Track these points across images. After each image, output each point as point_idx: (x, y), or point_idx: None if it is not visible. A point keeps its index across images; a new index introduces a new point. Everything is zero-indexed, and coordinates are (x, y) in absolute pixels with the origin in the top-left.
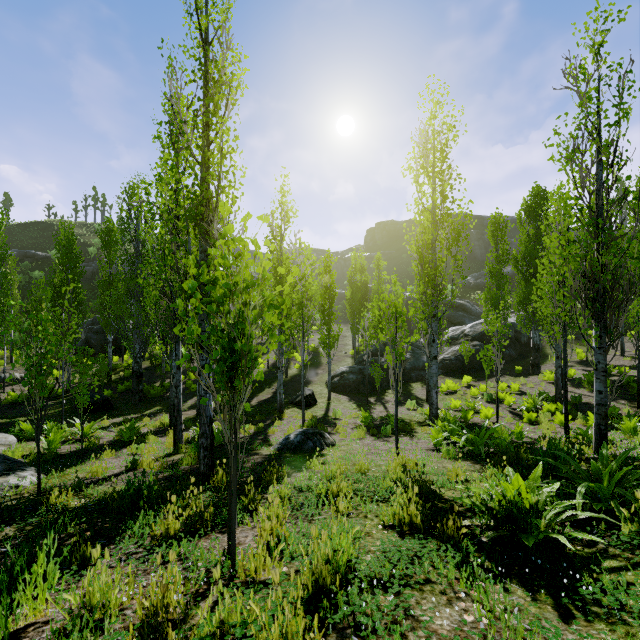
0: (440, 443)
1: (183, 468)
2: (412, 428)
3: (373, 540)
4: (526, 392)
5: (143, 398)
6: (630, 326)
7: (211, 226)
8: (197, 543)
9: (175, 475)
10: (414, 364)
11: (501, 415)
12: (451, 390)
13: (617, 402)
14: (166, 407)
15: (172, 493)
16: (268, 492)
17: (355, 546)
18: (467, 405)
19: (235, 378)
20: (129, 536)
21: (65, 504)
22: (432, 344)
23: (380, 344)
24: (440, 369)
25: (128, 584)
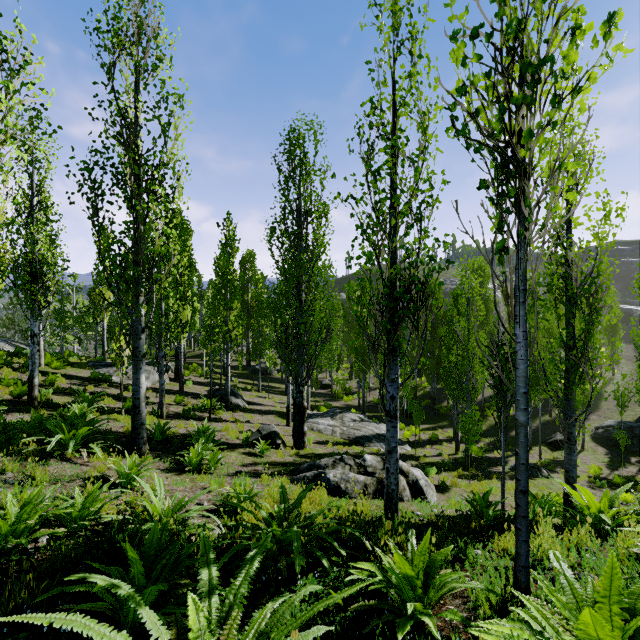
0: (627, 501)
1: (459, 462)
2: (637, 490)
3: (509, 495)
4: None
5: (436, 413)
6: None
7: (469, 374)
8: (462, 480)
9: (456, 463)
10: None
11: None
12: None
13: None
14: (450, 423)
15: (455, 467)
16: (490, 480)
17: (499, 491)
18: None
19: (469, 443)
20: (445, 473)
21: (424, 460)
22: None
23: None
24: None
25: (448, 477)
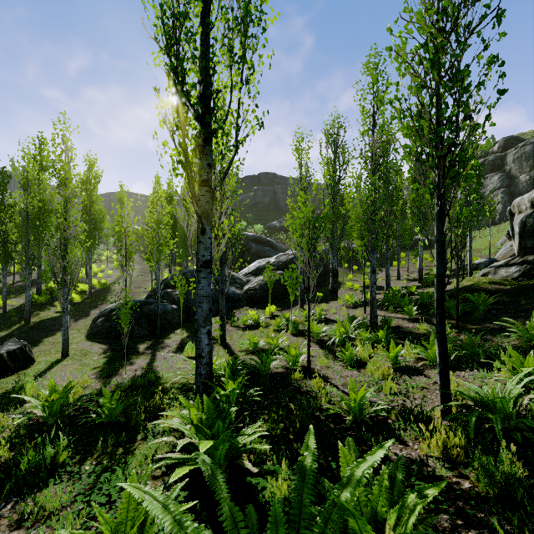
0: None
1: None
2: (155, 414)
3: None
4: (331, 318)
5: None
6: (393, 259)
7: None
8: None
9: None
10: (216, 296)
11: (311, 353)
12: (253, 323)
13: (429, 322)
14: None
15: None
16: None
17: None
18: (269, 343)
19: None
20: None
21: None
22: (200, 238)
23: (178, 274)
24: (245, 300)
25: None
